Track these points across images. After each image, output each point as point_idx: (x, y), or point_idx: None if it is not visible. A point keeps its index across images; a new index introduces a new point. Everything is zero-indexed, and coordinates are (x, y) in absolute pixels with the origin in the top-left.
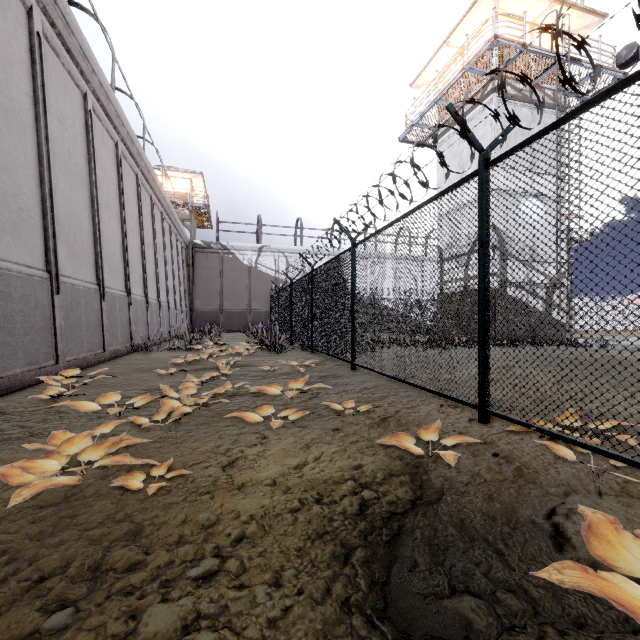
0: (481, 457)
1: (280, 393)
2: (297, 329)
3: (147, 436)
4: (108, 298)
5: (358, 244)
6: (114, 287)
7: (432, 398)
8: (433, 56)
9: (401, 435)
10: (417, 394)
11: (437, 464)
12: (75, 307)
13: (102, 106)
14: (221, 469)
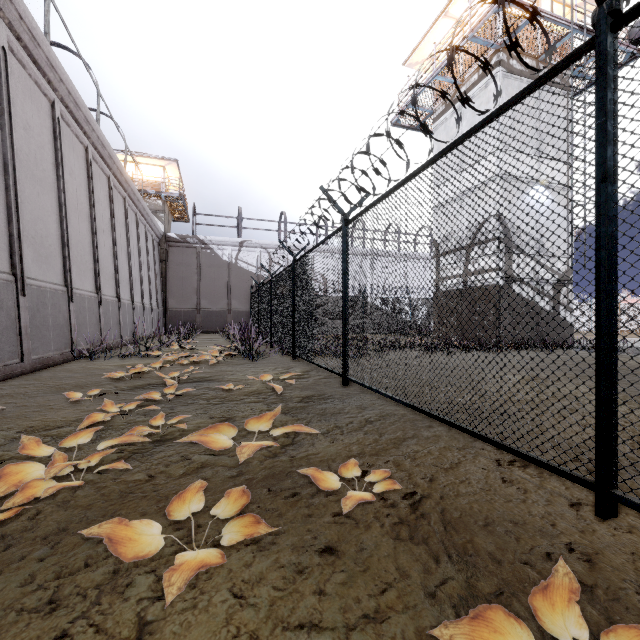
0: None
1: (229, 445)
2: (277, 331)
3: None
4: (32, 292)
5: (352, 220)
6: (44, 279)
7: (474, 443)
8: (429, 29)
9: (491, 611)
10: (447, 434)
11: None
12: None
13: (26, 48)
14: None
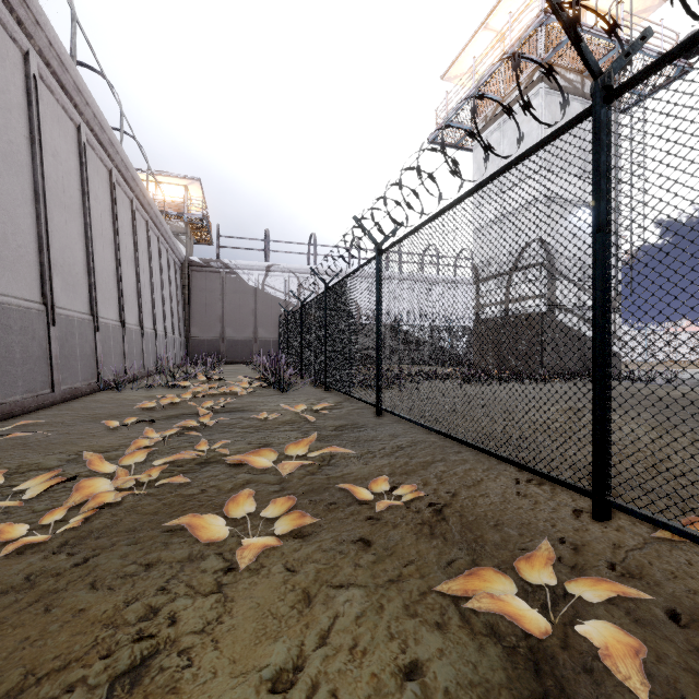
0: (651, 627)
1: (272, 464)
2: (308, 361)
3: (7, 570)
4: (61, 322)
5: (386, 250)
6: (72, 308)
7: (498, 465)
8: (468, 42)
9: (485, 571)
10: (474, 458)
11: (573, 653)
12: (2, 333)
13: (54, 74)
14: (104, 692)
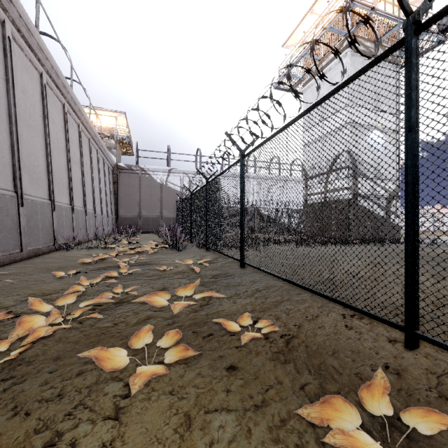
0: None
1: (166, 304)
2: (195, 231)
3: None
4: (28, 204)
5: (247, 155)
6: (36, 195)
7: (328, 304)
8: (300, 22)
9: (333, 399)
10: (311, 298)
11: None
12: None
13: (23, 37)
14: None
